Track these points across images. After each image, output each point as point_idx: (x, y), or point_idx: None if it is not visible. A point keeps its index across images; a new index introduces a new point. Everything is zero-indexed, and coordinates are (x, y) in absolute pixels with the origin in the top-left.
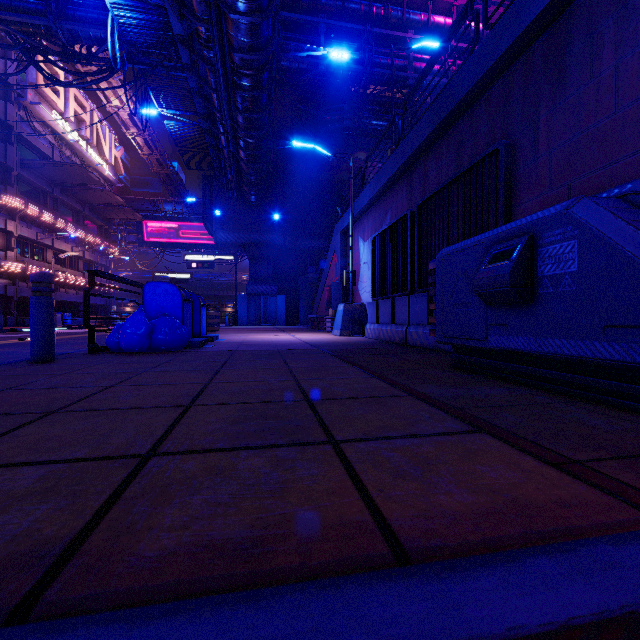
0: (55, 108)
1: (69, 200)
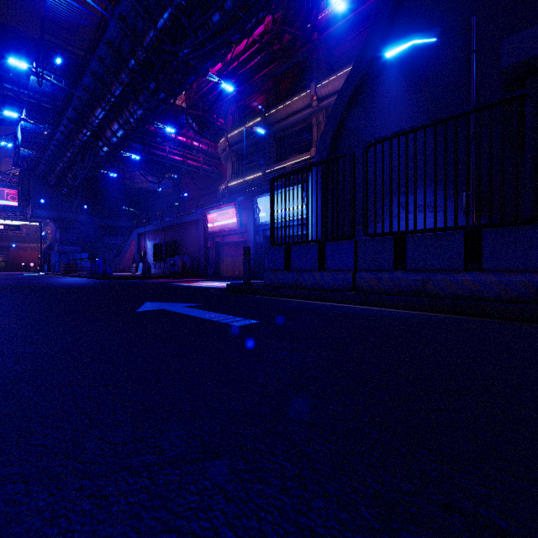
0: None
1: None
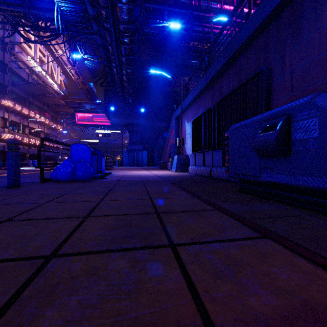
0: (29, 55)
1: (36, 102)
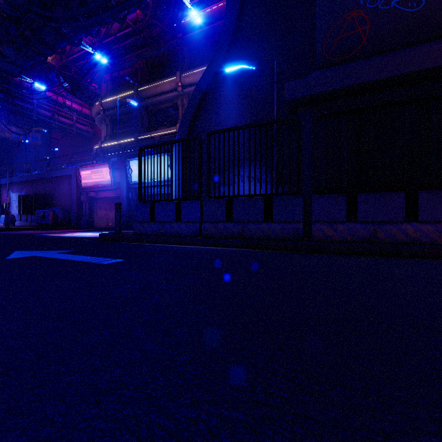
0: None
1: None
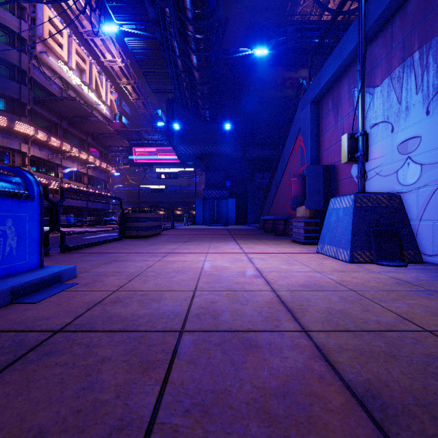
0: (60, 58)
1: (75, 131)
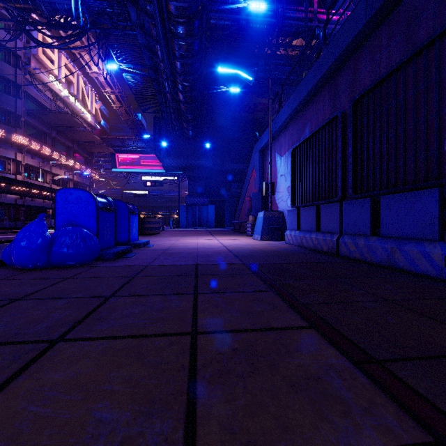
0: (51, 73)
1: (63, 139)
